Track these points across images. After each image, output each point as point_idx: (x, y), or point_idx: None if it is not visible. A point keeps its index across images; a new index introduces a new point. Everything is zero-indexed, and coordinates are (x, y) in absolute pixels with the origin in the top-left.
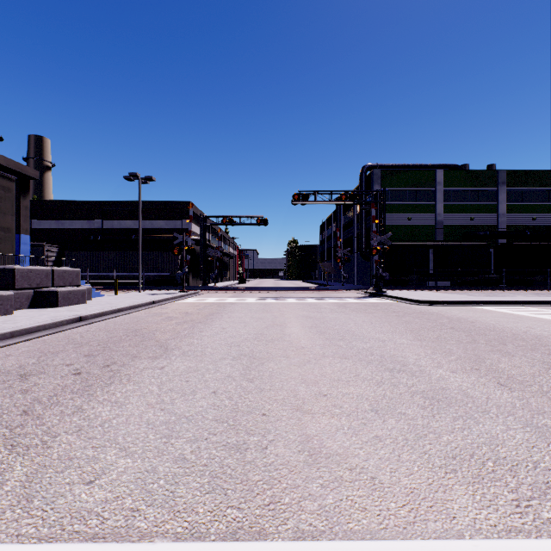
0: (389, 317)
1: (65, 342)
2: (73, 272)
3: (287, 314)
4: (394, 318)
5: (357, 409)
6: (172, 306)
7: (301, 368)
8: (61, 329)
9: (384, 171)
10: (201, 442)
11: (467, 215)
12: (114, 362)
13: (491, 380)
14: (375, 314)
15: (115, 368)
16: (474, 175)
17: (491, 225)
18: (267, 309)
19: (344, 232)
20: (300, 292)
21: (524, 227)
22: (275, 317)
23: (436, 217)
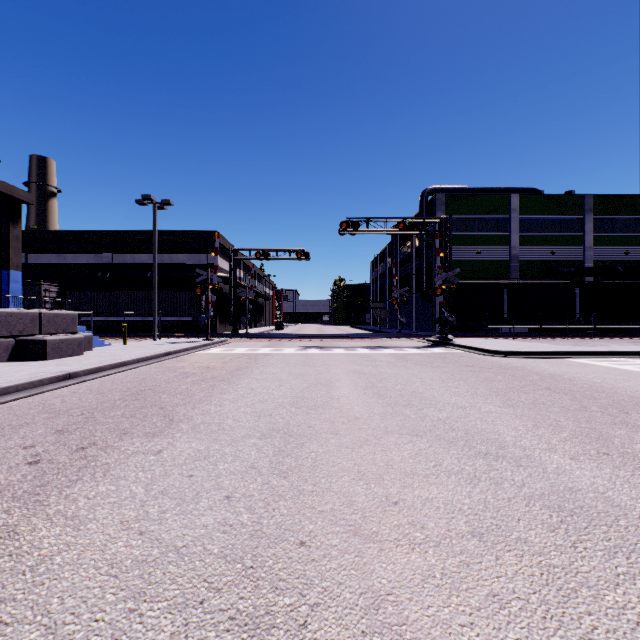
0: (463, 373)
1: (38, 409)
2: (68, 316)
3: (334, 369)
4: (470, 375)
5: (449, 531)
6: (192, 357)
7: (357, 451)
8: (39, 390)
9: (448, 196)
10: (192, 609)
11: (548, 248)
12: (94, 443)
13: (635, 474)
14: (445, 369)
15: (92, 452)
16: (556, 200)
17: (575, 261)
18: (309, 362)
19: (401, 268)
20: (349, 340)
21: (615, 263)
22: (318, 373)
23: (511, 250)
